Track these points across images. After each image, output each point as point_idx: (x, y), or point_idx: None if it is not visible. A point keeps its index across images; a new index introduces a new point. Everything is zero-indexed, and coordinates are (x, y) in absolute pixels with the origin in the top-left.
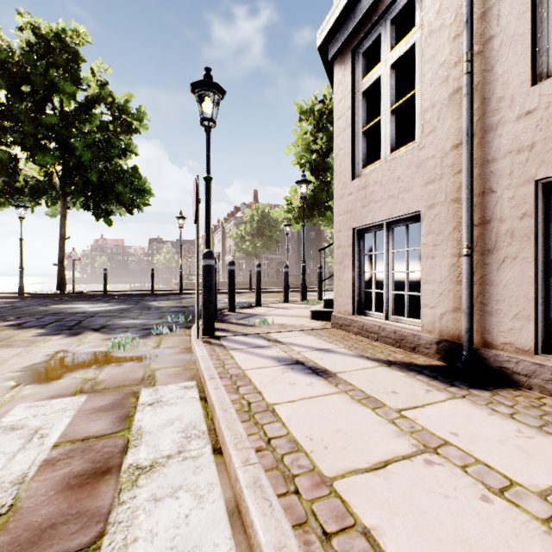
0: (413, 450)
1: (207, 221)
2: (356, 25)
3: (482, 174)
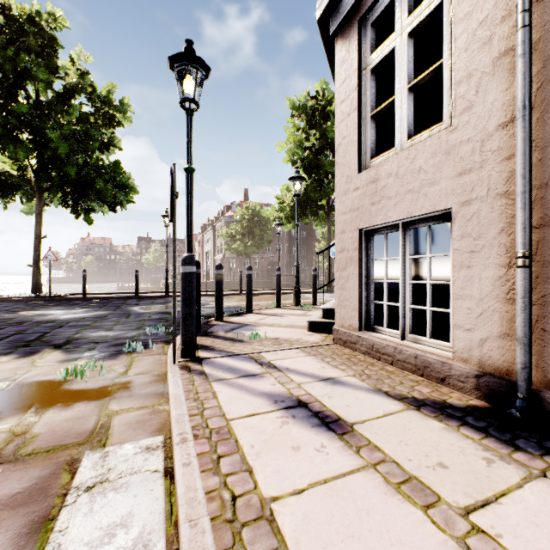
0: None
1: (188, 219)
2: None
3: (545, 159)
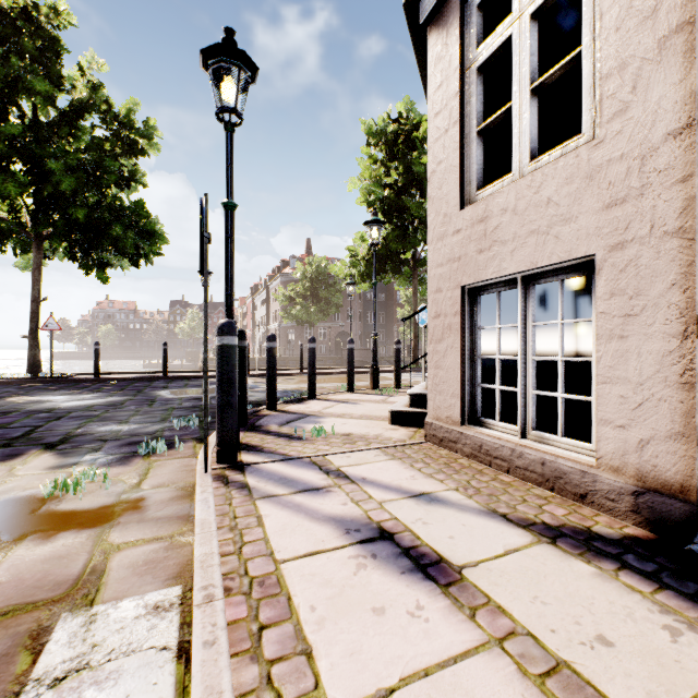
0: None
1: (228, 273)
2: None
3: None
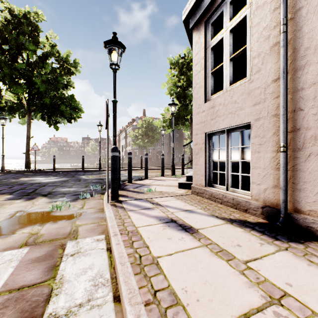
0: (263, 302)
1: (114, 128)
2: (207, 6)
3: (294, 98)
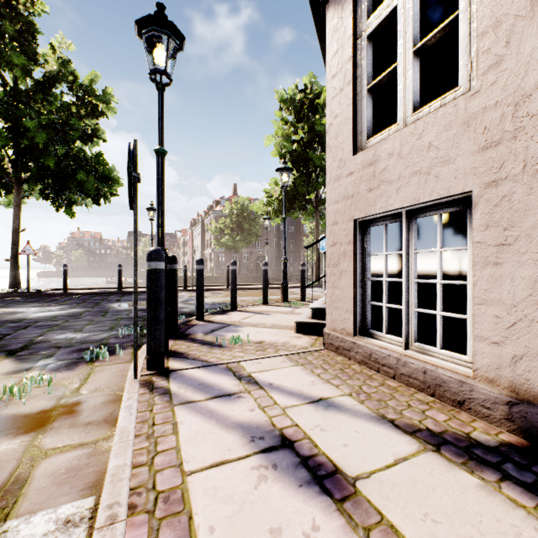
0: None
1: (159, 208)
2: None
3: None
